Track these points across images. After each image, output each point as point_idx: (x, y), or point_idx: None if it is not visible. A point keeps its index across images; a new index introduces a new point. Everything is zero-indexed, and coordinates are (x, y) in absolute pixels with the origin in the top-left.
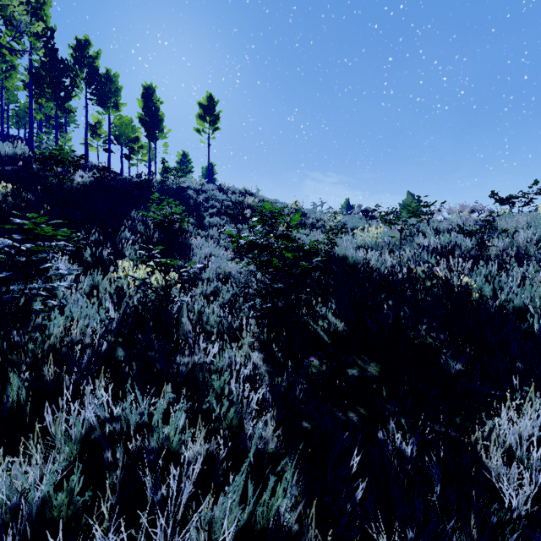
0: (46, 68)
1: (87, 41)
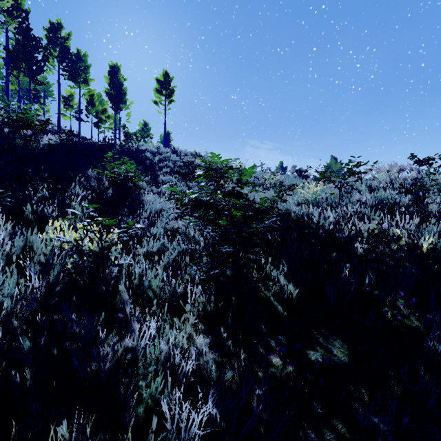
0: (20, 45)
1: (59, 24)
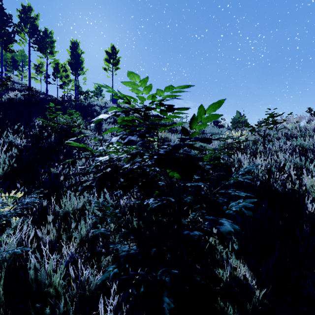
0: None
1: (30, 7)
